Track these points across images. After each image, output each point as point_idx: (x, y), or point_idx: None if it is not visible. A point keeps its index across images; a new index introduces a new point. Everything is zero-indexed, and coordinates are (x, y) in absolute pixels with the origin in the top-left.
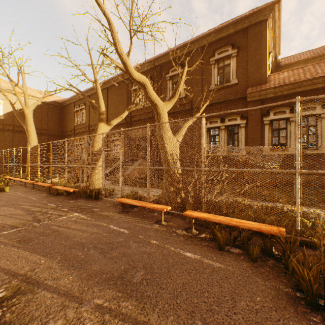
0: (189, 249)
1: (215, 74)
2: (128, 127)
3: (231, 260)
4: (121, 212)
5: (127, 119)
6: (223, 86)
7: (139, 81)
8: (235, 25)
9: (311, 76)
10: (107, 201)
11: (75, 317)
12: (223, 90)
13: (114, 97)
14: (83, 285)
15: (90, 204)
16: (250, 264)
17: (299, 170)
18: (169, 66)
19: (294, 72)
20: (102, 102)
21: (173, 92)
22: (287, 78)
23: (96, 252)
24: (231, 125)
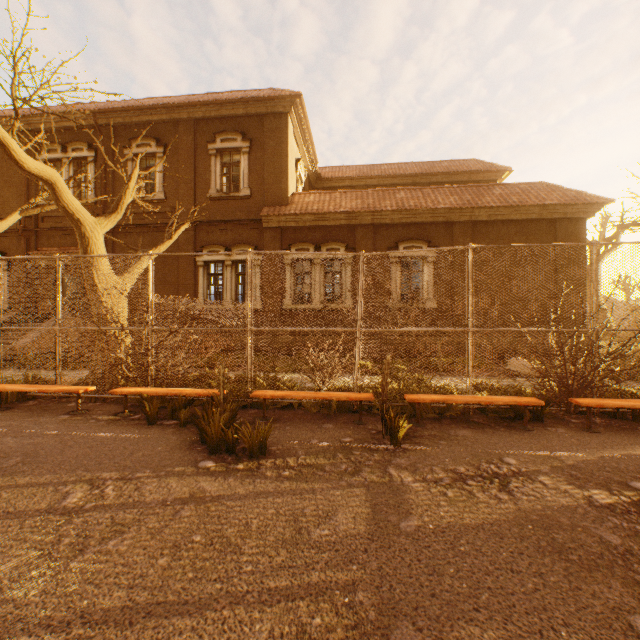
0: (107, 430)
1: (217, 173)
2: (30, 240)
3: (157, 430)
4: None
5: (26, 221)
6: (230, 195)
7: (41, 176)
8: (247, 105)
9: (334, 209)
10: None
11: None
12: (230, 202)
13: None
14: None
15: None
16: (177, 429)
17: (251, 328)
18: (132, 134)
19: (321, 197)
20: None
21: (115, 204)
22: (312, 205)
23: None
24: (241, 260)
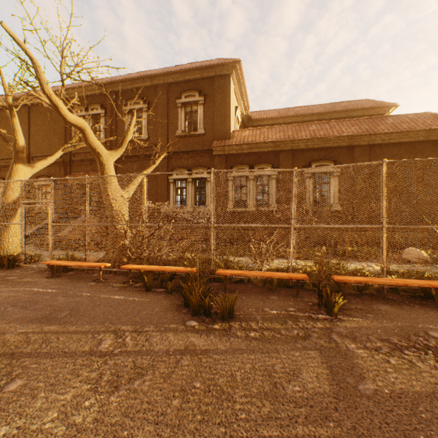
0: (120, 294)
1: (182, 119)
2: (67, 168)
3: (153, 295)
4: (50, 276)
5: (64, 156)
6: (191, 134)
7: (76, 125)
8: (202, 71)
9: (263, 140)
10: (29, 268)
11: (0, 340)
12: (191, 139)
13: (42, 122)
14: (4, 326)
15: (1, 273)
16: (166, 295)
17: (213, 225)
18: (128, 97)
19: (254, 132)
20: (21, 136)
21: (121, 142)
22: (247, 138)
23: (16, 308)
24: (198, 178)
